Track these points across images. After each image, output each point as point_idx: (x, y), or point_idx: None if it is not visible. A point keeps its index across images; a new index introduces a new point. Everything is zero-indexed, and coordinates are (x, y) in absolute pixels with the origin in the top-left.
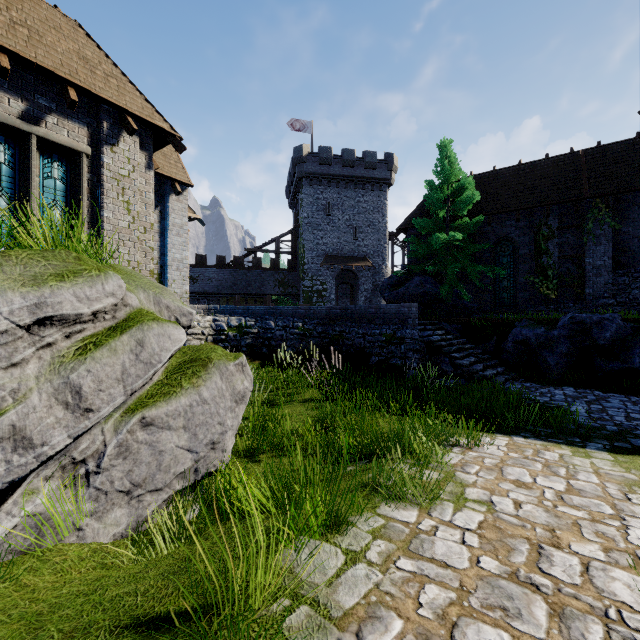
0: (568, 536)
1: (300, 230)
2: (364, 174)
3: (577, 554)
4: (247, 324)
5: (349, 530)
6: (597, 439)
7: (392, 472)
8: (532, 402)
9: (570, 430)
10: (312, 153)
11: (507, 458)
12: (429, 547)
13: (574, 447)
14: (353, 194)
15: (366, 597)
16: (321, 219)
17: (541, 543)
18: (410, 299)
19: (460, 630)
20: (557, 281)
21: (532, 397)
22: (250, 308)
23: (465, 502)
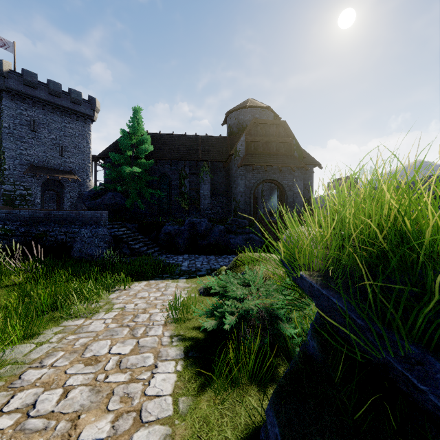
0: (150, 309)
1: None
2: (70, 106)
3: (150, 313)
4: None
5: (40, 335)
6: (185, 275)
7: (72, 306)
8: (167, 264)
9: (177, 273)
10: (14, 71)
11: (142, 290)
12: (86, 329)
13: (174, 280)
14: (60, 119)
15: (47, 352)
16: (25, 132)
17: (138, 314)
18: (105, 207)
19: (91, 345)
20: (189, 201)
21: (168, 261)
22: None
23: (112, 310)
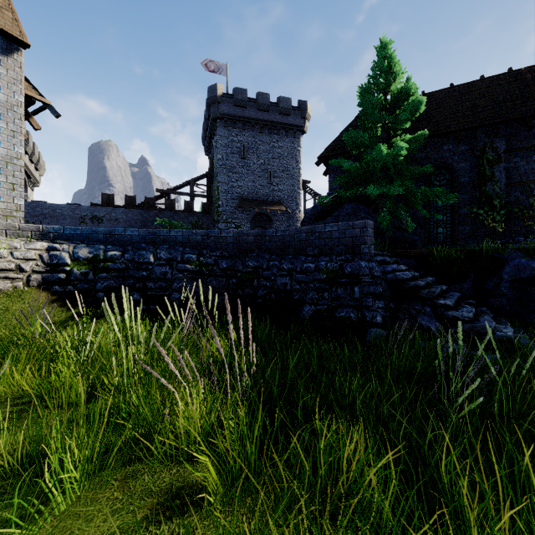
0: None
1: (215, 173)
2: (279, 119)
3: None
4: (107, 255)
5: None
6: None
7: None
8: None
9: None
10: (227, 94)
11: None
12: None
13: None
14: (268, 139)
15: None
16: (236, 162)
17: None
18: None
19: None
20: (505, 212)
21: None
22: (116, 232)
23: None
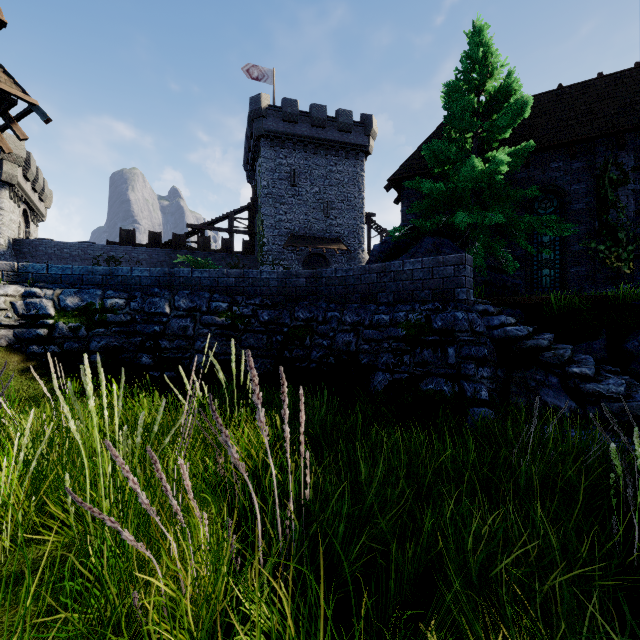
0: None
1: (259, 203)
2: (337, 138)
3: None
4: (105, 304)
5: None
6: None
7: None
8: None
9: None
10: (273, 106)
11: None
12: None
13: None
14: (324, 161)
15: None
16: (284, 190)
17: None
18: None
19: None
20: (634, 247)
21: None
22: (120, 272)
23: None
